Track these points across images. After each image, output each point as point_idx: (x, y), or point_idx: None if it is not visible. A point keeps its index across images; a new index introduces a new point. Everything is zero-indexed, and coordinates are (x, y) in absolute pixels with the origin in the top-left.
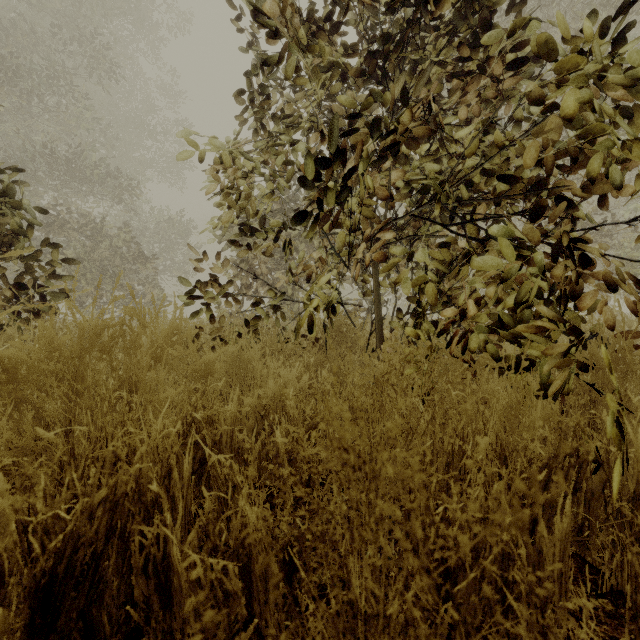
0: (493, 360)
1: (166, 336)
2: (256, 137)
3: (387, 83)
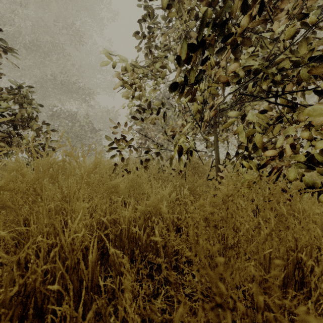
0: (307, 187)
1: (90, 168)
2: (146, 57)
3: (224, 14)
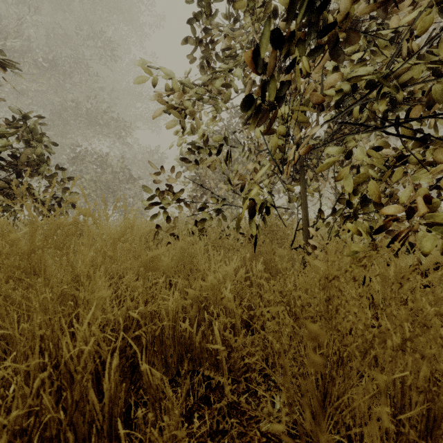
0: None
1: (115, 234)
2: (202, 71)
3: (317, 4)
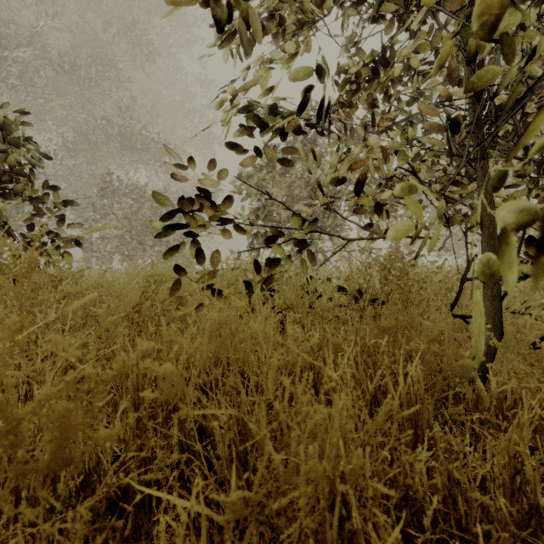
0: None
1: None
2: None
3: None
